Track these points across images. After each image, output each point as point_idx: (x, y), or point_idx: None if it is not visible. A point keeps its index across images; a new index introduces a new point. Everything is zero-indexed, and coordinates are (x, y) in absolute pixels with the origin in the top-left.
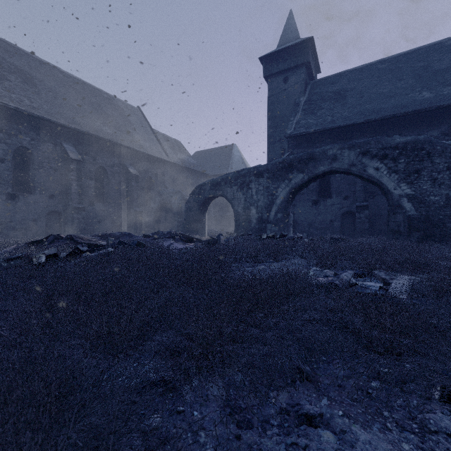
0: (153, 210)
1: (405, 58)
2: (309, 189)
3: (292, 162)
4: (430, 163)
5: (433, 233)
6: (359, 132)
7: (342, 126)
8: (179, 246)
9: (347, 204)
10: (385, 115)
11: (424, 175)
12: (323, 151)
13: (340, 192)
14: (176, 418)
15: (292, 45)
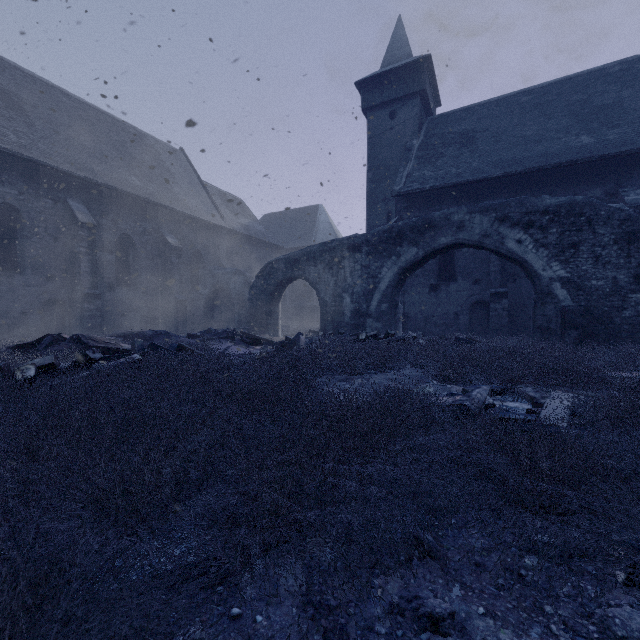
0: (202, 298)
1: (557, 88)
2: (425, 269)
3: (402, 231)
4: (591, 235)
5: (595, 331)
6: (495, 190)
7: (471, 181)
8: (240, 350)
9: (477, 290)
10: (529, 167)
11: (583, 251)
12: (445, 216)
13: (469, 273)
14: (228, 627)
15: (402, 66)
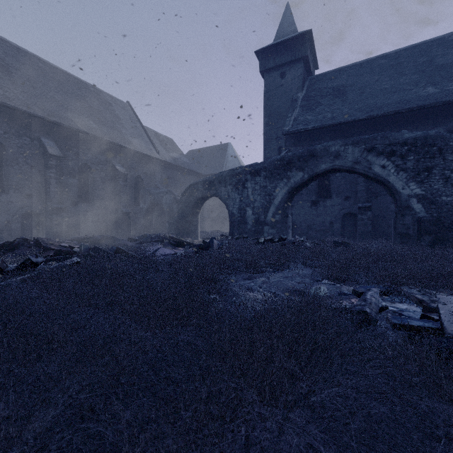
0: (143, 211)
1: (407, 53)
2: (307, 189)
3: (291, 159)
4: (442, 161)
5: (445, 237)
6: (361, 129)
7: (343, 122)
8: (167, 251)
9: (347, 204)
10: (388, 111)
11: (435, 174)
12: (325, 148)
13: (341, 192)
14: None
15: (290, 38)
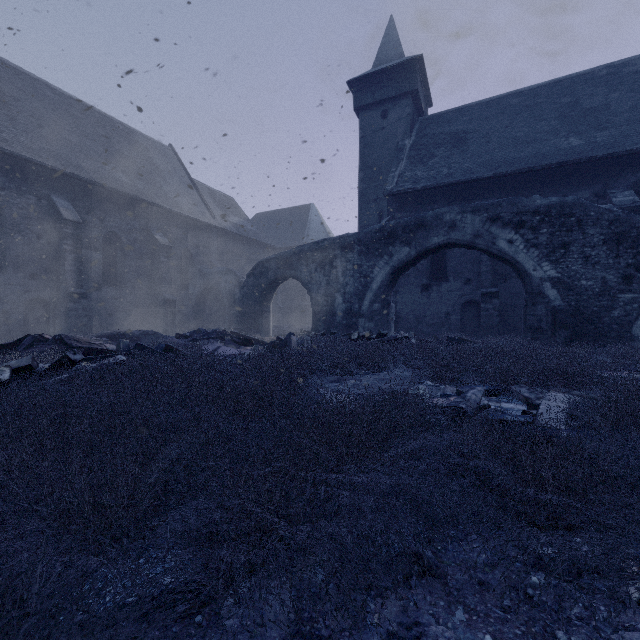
0: (192, 297)
1: (546, 90)
2: (416, 269)
3: (394, 230)
4: (581, 235)
5: (585, 331)
6: (486, 191)
7: (463, 181)
8: (230, 351)
9: (469, 290)
10: (520, 168)
11: (573, 251)
12: (437, 216)
13: (460, 273)
14: None
15: (394, 65)
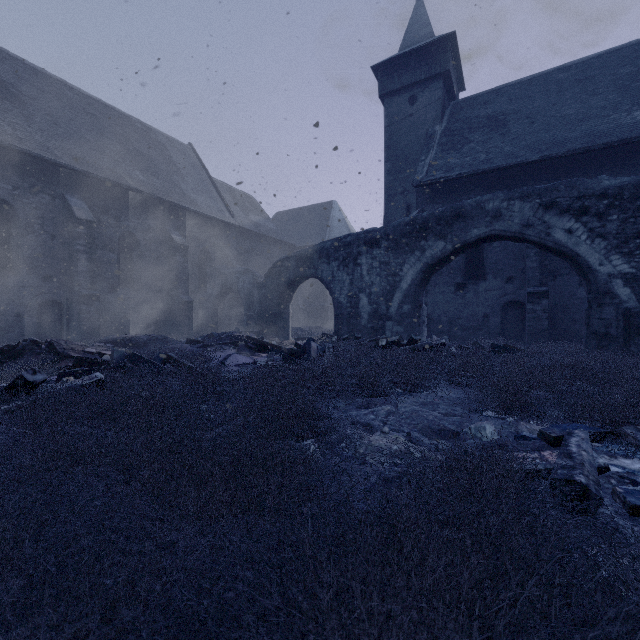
0: (210, 299)
1: (600, 62)
2: (450, 266)
3: (427, 222)
4: None
5: None
6: (531, 177)
7: (504, 167)
8: (242, 359)
9: (510, 289)
10: (573, 149)
11: None
12: (478, 204)
13: (500, 270)
14: None
15: (423, 46)
